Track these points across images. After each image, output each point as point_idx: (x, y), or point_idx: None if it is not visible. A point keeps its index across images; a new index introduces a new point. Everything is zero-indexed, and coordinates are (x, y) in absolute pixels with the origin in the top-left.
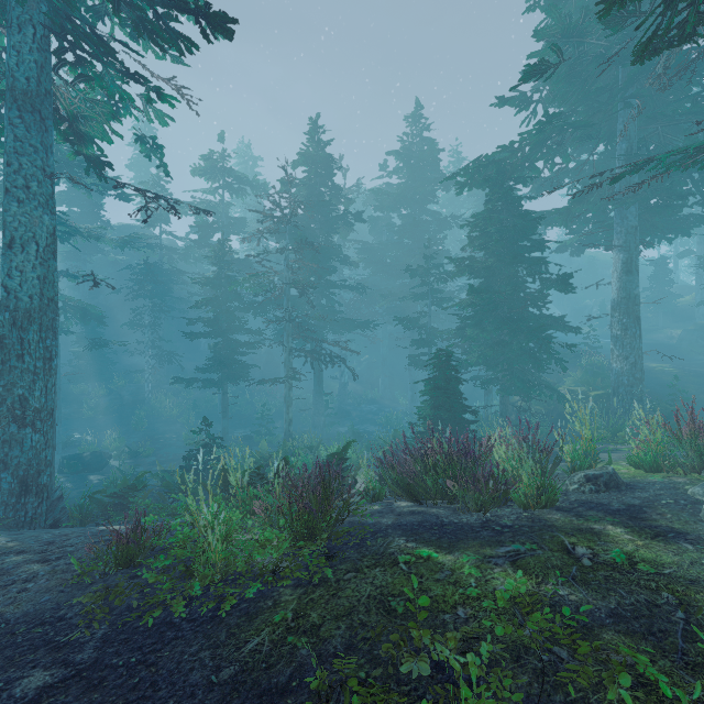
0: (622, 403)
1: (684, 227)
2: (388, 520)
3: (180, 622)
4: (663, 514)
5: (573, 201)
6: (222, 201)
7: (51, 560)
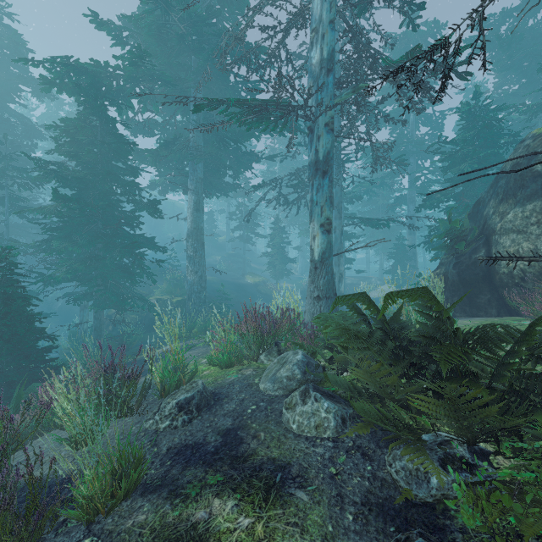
0: (194, 305)
1: (225, 190)
2: None
3: None
4: (257, 434)
5: (161, 146)
6: None
7: None
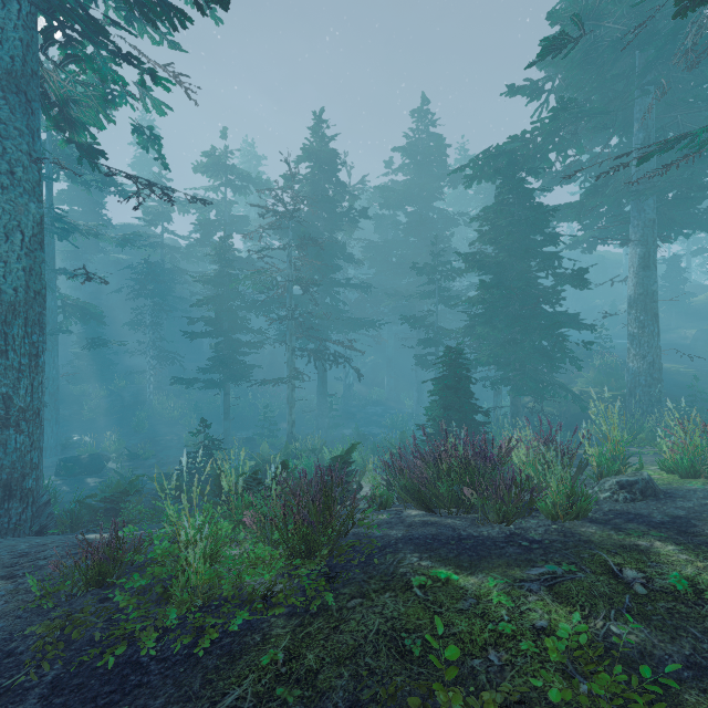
0: (639, 404)
1: (703, 221)
2: (398, 533)
3: (149, 661)
4: None
5: (587, 194)
6: (225, 199)
7: (17, 576)
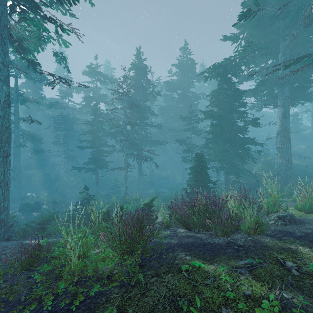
0: (281, 178)
1: (309, 97)
2: (174, 241)
3: None
4: None
5: (258, 85)
6: (96, 87)
7: None
